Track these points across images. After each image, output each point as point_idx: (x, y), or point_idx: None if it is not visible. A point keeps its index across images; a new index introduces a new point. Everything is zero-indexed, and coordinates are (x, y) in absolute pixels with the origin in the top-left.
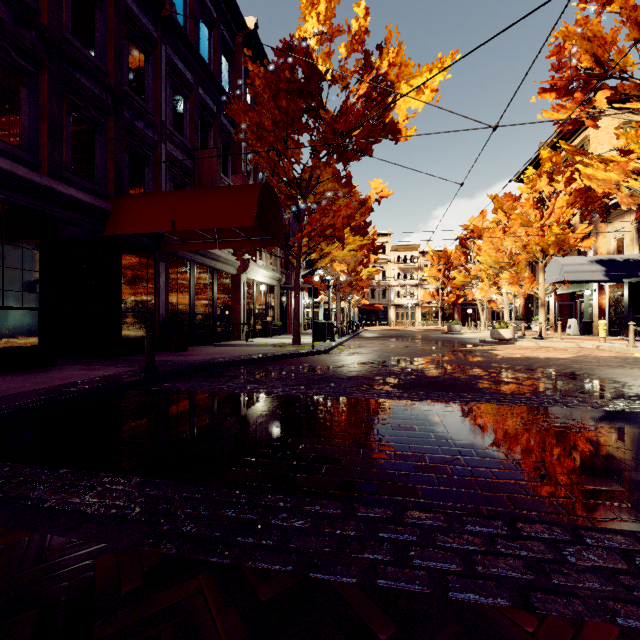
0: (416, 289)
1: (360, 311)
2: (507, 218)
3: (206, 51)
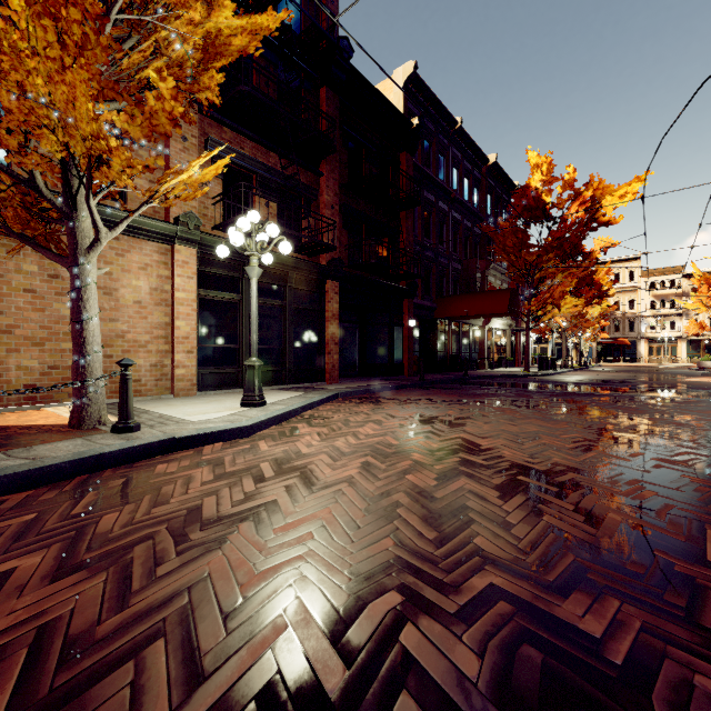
0: (678, 319)
1: (599, 346)
2: None
3: (466, 193)
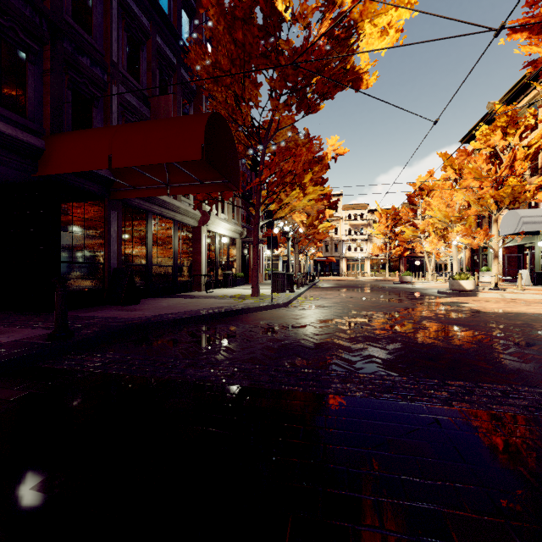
0: (365, 243)
1: (315, 263)
2: (457, 174)
3: (165, 2)
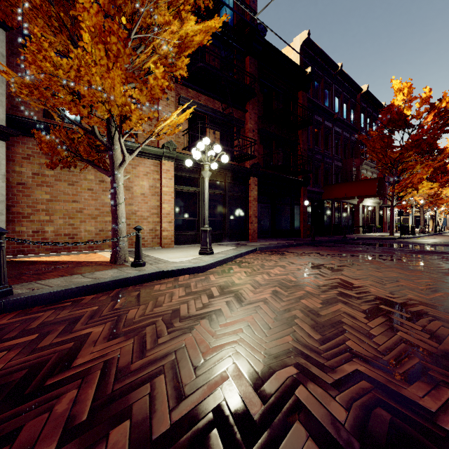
0: None
1: None
2: None
3: (345, 114)
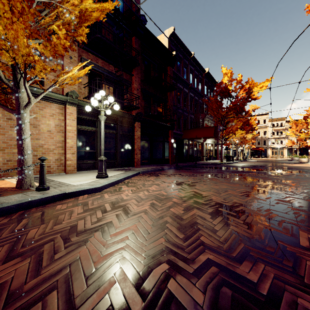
0: (284, 139)
1: (251, 151)
2: None
3: (196, 85)
